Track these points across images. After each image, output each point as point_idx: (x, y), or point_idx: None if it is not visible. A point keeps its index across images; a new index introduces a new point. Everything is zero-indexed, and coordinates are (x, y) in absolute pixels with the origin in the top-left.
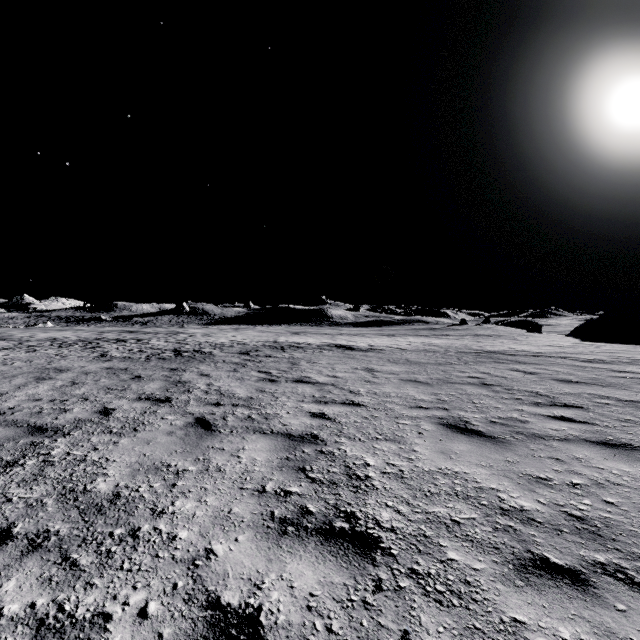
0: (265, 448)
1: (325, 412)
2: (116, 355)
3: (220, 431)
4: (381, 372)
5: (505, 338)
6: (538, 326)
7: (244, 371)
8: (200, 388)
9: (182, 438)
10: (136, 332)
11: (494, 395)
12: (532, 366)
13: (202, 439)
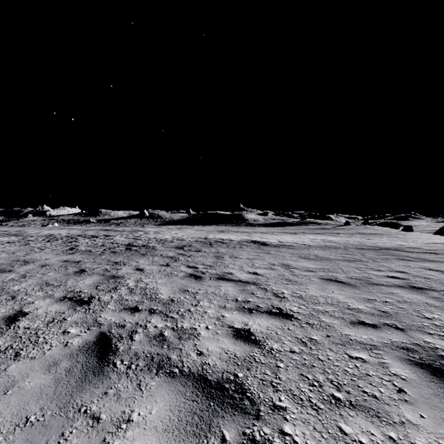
0: (162, 421)
1: (250, 328)
2: (81, 248)
3: (115, 364)
4: (298, 269)
5: (388, 236)
6: (410, 226)
7: (174, 265)
8: (128, 285)
9: (58, 380)
10: (110, 230)
11: (441, 305)
12: (442, 264)
13: (82, 384)
